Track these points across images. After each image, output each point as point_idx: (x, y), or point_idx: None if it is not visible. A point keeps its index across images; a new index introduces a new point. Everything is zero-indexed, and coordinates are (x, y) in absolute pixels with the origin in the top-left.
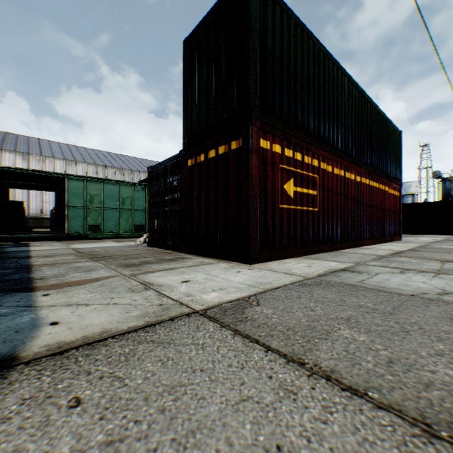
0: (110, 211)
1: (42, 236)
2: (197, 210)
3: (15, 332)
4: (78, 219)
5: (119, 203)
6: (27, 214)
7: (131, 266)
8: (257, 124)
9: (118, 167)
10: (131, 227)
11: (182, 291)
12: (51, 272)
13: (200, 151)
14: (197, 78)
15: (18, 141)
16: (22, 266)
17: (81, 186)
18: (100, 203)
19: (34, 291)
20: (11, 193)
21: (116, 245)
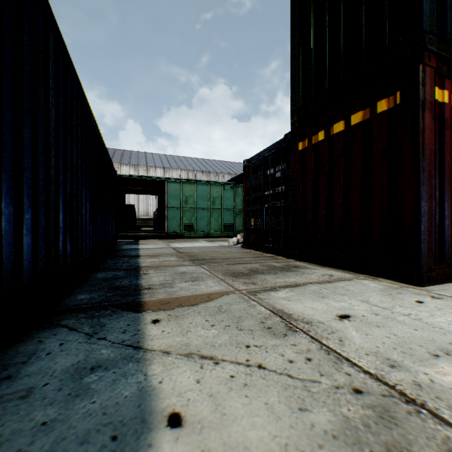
0: (202, 211)
1: (147, 235)
2: (311, 205)
3: (111, 437)
4: (175, 219)
5: (210, 203)
6: (136, 215)
7: (240, 276)
8: (430, 63)
9: (205, 171)
10: (220, 227)
11: (365, 347)
12: (157, 278)
13: (317, 129)
14: (313, 35)
15: (130, 156)
16: (131, 267)
17: (177, 188)
18: (193, 203)
19: (141, 310)
20: (126, 199)
21: (210, 246)
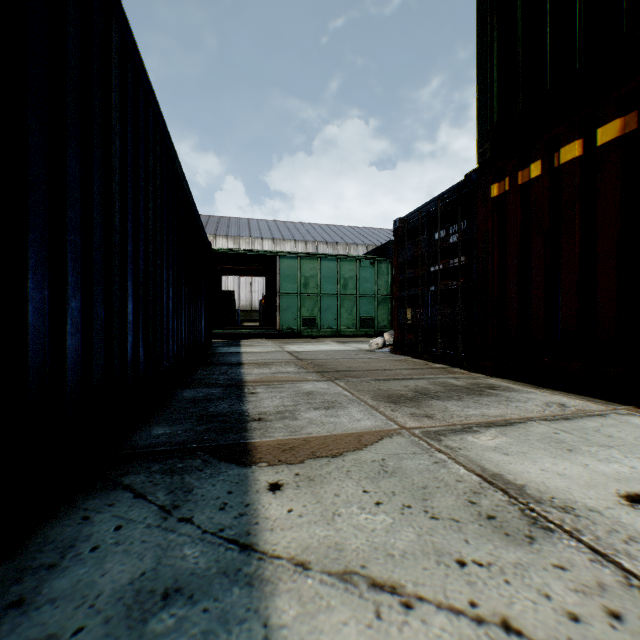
0: (328, 298)
1: (252, 333)
2: (516, 286)
3: None
4: (291, 310)
5: (340, 287)
6: (237, 305)
7: (401, 401)
8: None
9: (330, 241)
10: (355, 321)
11: None
12: (270, 401)
13: (527, 159)
14: (519, 4)
15: (229, 224)
16: (231, 382)
17: (293, 266)
18: (315, 288)
19: (249, 462)
20: (223, 283)
21: (343, 349)
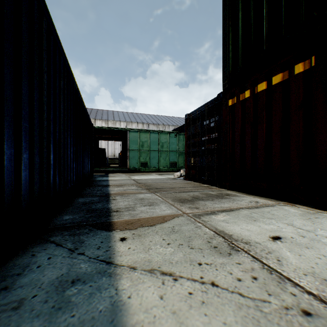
0: (154, 152)
1: (114, 170)
2: (239, 147)
3: None
4: (134, 158)
5: (160, 146)
6: (107, 156)
7: (185, 201)
8: None
9: (155, 123)
10: (167, 164)
11: (302, 267)
12: (122, 202)
13: (244, 88)
14: (241, 17)
15: (102, 113)
16: (103, 194)
17: (136, 136)
18: (147, 147)
19: (111, 229)
20: (99, 144)
21: (160, 178)
